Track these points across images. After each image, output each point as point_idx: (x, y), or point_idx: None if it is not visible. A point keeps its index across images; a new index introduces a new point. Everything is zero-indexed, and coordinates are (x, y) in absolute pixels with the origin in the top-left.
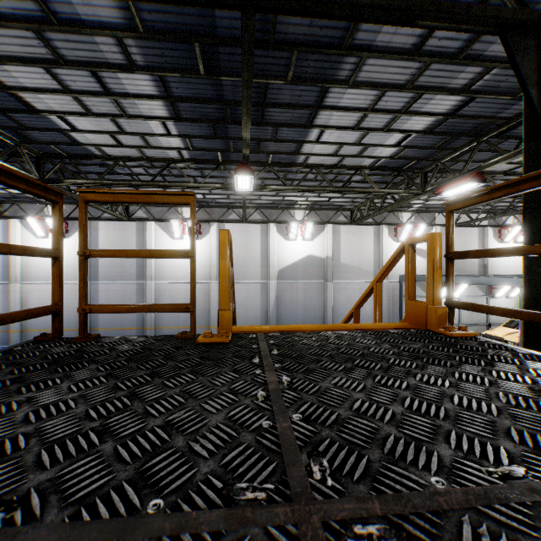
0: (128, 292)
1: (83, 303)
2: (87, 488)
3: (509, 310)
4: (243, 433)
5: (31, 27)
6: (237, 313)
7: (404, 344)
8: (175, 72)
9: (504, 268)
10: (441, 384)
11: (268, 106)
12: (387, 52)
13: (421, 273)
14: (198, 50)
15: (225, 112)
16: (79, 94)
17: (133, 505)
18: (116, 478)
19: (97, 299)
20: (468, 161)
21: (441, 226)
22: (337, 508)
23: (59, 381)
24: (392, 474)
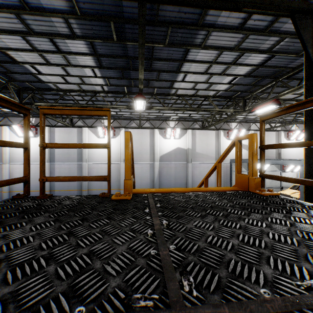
0: (72, 169)
1: (42, 176)
2: (35, 298)
3: (298, 179)
4: (139, 258)
5: (13, 11)
6: (136, 181)
7: (236, 200)
8: (99, 39)
9: (290, 155)
10: (260, 225)
11: (154, 60)
12: (224, 28)
13: (242, 158)
14: (112, 26)
15: (128, 63)
16: (43, 52)
17: (64, 311)
18: (54, 290)
19: (54, 173)
20: (270, 92)
21: (254, 131)
22: (200, 312)
23: (25, 224)
24: (235, 287)
